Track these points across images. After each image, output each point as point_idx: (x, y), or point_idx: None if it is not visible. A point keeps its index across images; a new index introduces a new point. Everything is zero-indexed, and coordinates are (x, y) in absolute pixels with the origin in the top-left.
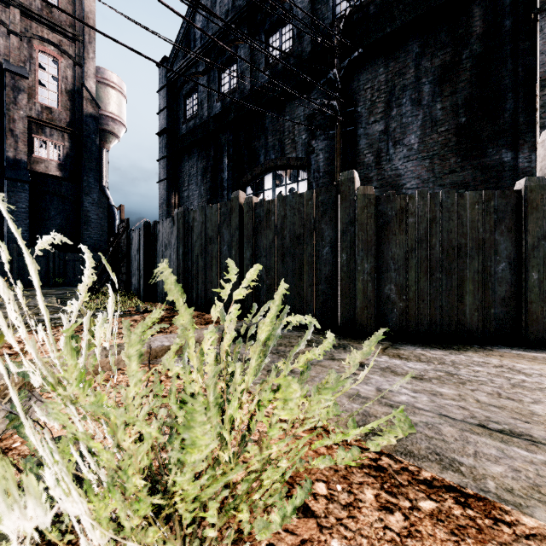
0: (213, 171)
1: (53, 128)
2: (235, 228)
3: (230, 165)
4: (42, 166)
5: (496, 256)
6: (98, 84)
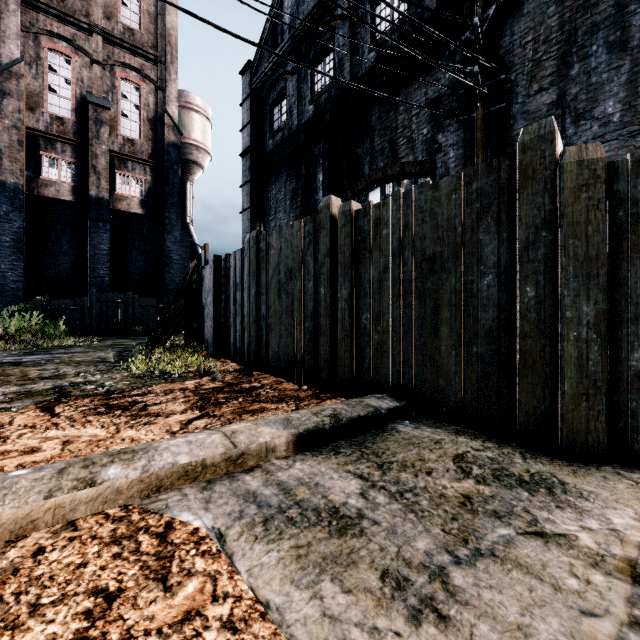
0: (304, 192)
1: (135, 161)
2: (324, 253)
3: (325, 182)
4: (124, 204)
5: None
6: (181, 110)
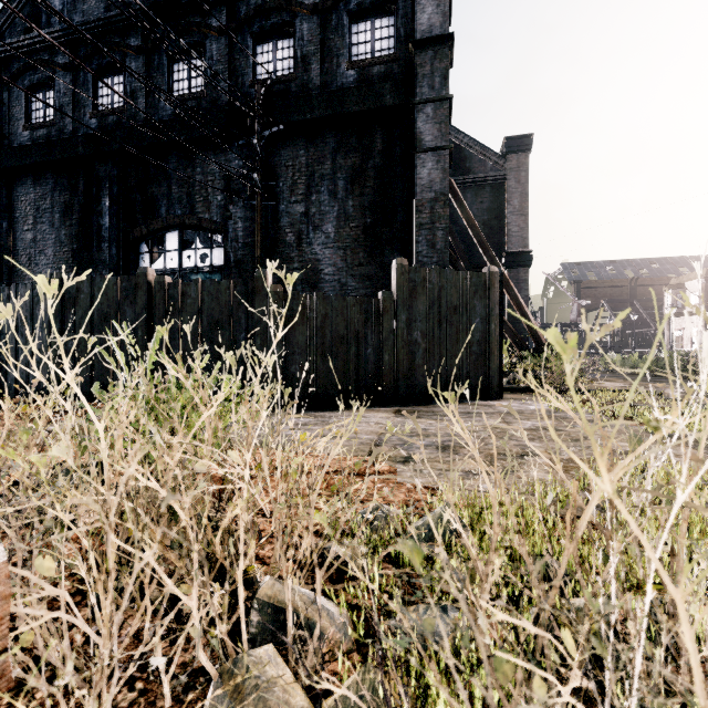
0: (84, 211)
1: None
2: (142, 307)
3: (114, 209)
4: None
5: (366, 344)
6: None
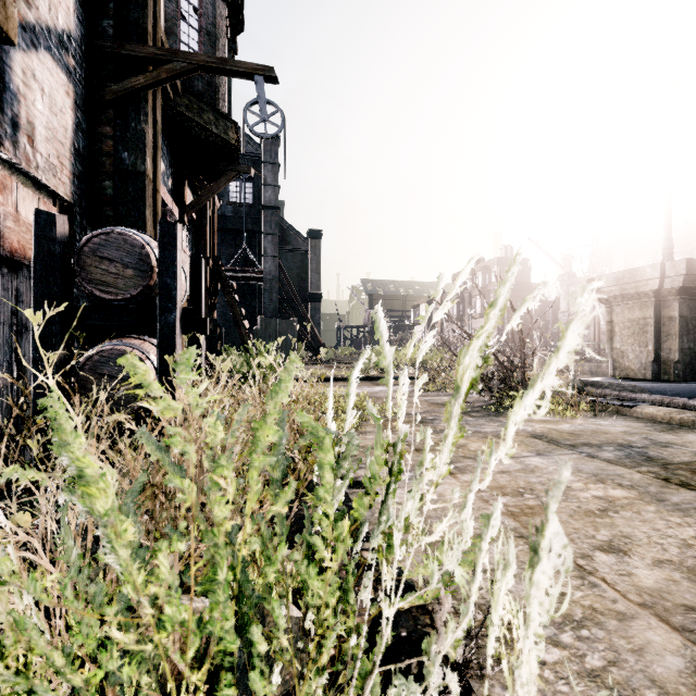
0: None
1: None
2: None
3: None
4: None
5: None
6: None
